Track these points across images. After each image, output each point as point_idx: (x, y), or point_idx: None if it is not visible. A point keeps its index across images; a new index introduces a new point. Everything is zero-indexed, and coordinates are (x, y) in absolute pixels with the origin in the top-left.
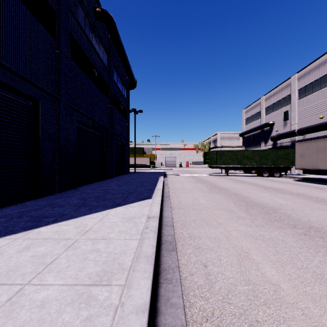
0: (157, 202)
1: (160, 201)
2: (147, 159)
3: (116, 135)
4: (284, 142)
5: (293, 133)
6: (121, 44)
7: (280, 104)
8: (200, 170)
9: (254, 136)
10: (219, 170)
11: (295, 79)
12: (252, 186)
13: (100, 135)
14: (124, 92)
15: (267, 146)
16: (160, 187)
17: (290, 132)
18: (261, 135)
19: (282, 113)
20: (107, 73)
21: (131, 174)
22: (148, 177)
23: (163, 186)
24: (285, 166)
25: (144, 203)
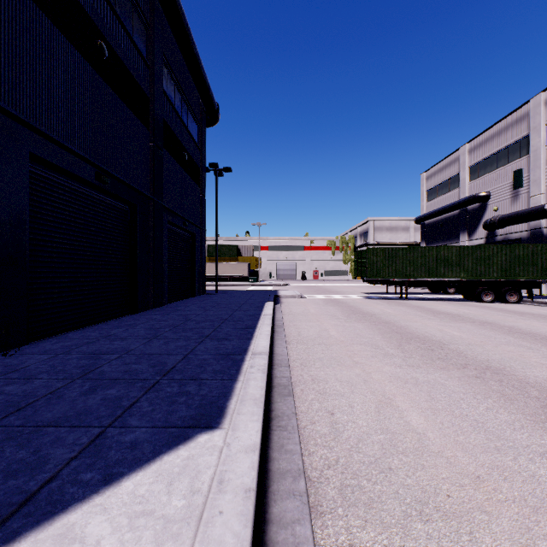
0: (236, 479)
1: (256, 462)
2: (245, 266)
3: (172, 214)
4: (513, 231)
5: (539, 212)
6: (178, 6)
7: (504, 158)
8: (341, 287)
9: (446, 221)
10: (378, 286)
11: (539, 104)
12: (496, 333)
13: (127, 208)
14: (192, 127)
15: (475, 241)
16: (262, 345)
17: (531, 209)
18: (461, 220)
19: (508, 174)
20: (143, 69)
21: (207, 296)
22: (240, 305)
23: (273, 332)
24: (529, 280)
25: (171, 489)
